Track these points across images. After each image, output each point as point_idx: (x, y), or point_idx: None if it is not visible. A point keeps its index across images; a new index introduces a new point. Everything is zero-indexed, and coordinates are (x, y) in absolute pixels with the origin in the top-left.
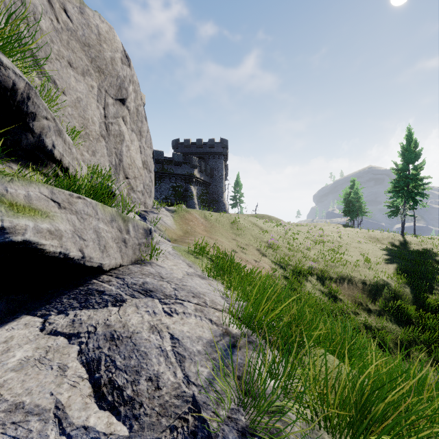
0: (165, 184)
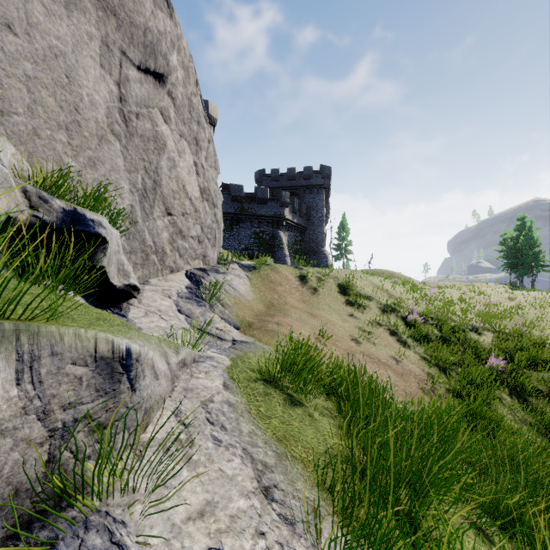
0: (245, 229)
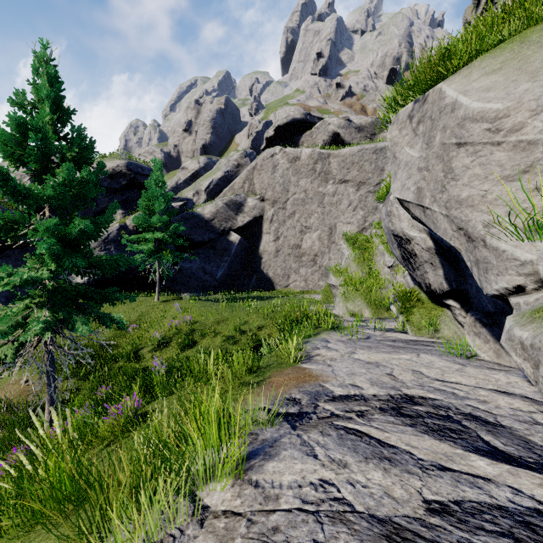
0: None
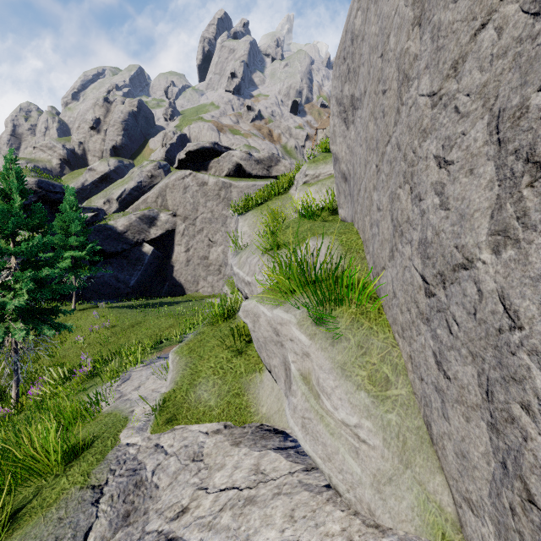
0: None
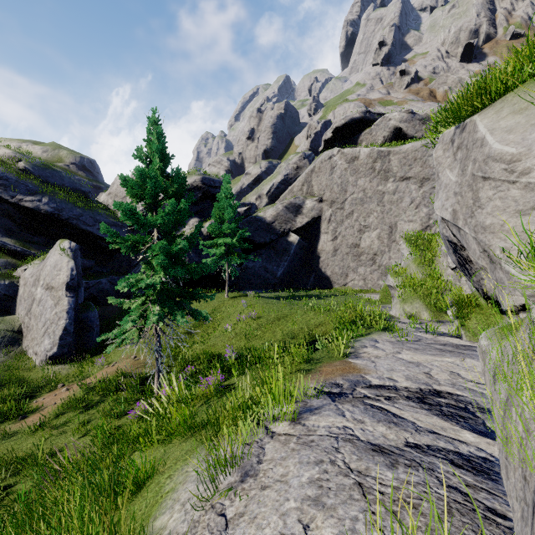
0: None
